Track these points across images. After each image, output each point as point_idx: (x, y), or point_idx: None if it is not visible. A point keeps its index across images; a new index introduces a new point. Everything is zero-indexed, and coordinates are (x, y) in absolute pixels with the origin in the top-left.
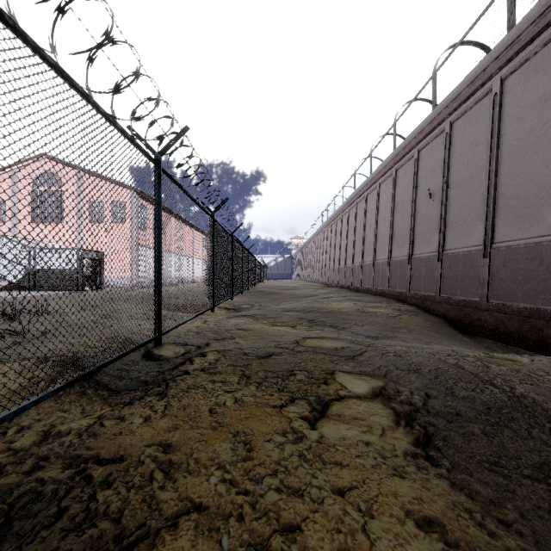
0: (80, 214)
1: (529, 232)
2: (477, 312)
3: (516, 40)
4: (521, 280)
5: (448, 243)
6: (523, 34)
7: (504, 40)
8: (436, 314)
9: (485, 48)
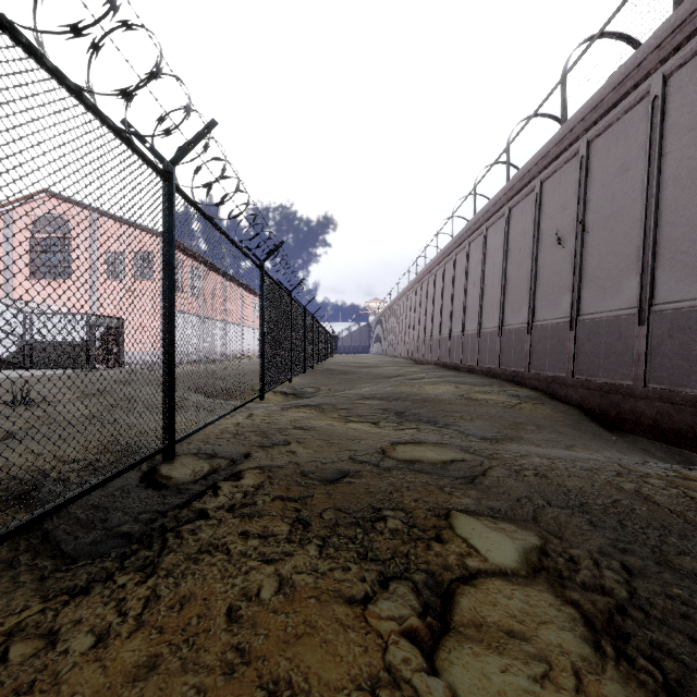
0: (94, 269)
1: None
2: (629, 400)
3: (689, 18)
4: (696, 356)
5: (584, 305)
6: None
7: (670, 21)
8: (568, 402)
9: (633, 42)
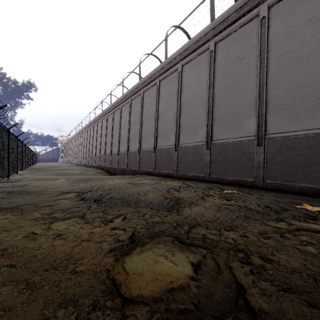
0: None
1: (124, 149)
2: (116, 170)
3: (122, 99)
4: (122, 161)
5: (112, 150)
6: (123, 98)
7: (121, 97)
8: (110, 172)
9: (127, 88)
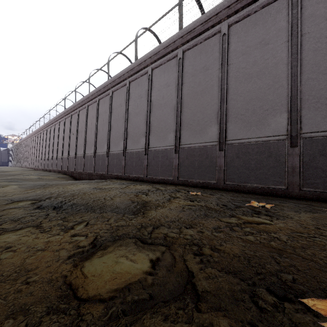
0: None
1: (90, 152)
2: (82, 175)
3: (89, 97)
4: (89, 165)
5: (77, 152)
6: (90, 97)
7: (87, 96)
8: (74, 177)
9: (94, 86)
